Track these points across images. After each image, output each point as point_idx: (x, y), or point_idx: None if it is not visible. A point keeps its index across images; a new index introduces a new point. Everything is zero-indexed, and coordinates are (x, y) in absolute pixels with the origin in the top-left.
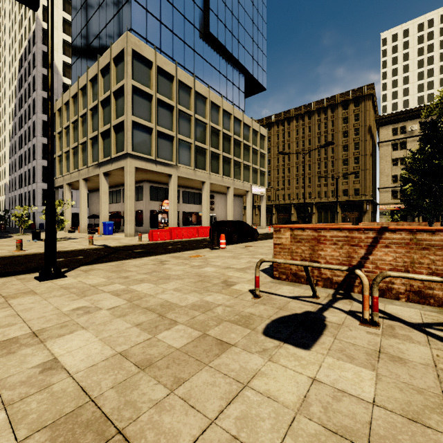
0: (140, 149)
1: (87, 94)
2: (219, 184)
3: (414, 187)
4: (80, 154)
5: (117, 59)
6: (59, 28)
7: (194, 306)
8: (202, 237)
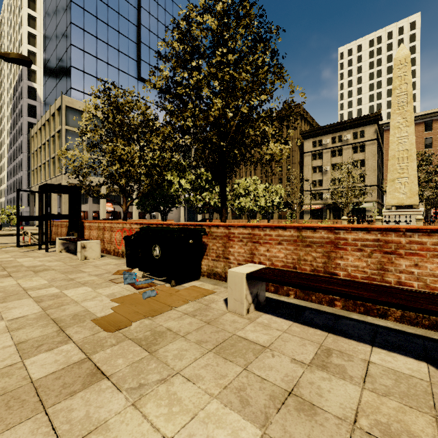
0: (73, 170)
1: (45, 130)
2: None
3: (137, 204)
4: (43, 171)
5: (59, 110)
6: (41, 66)
7: None
8: None
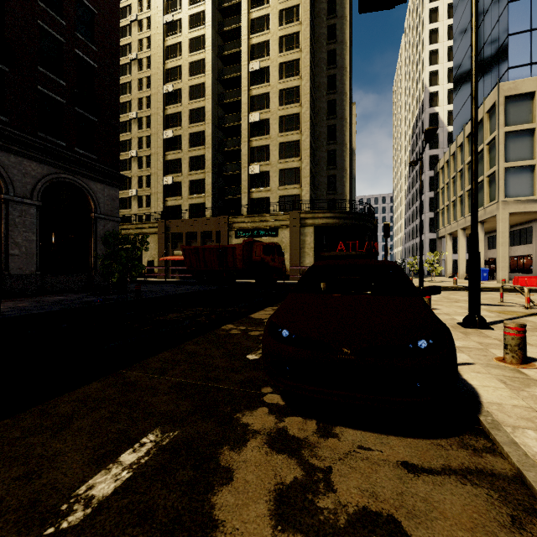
0: (516, 192)
1: (463, 151)
2: None
3: None
4: (458, 206)
5: (490, 111)
6: (443, 82)
7: (464, 300)
8: None
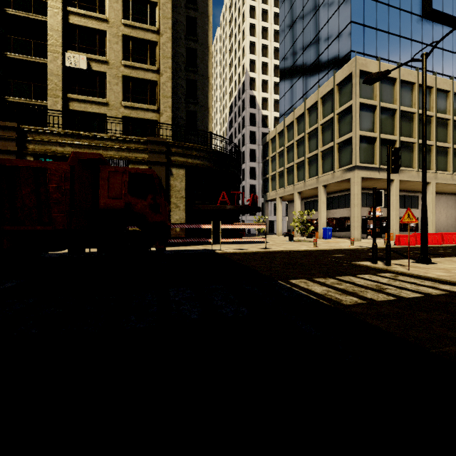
0: (364, 159)
1: (304, 121)
2: (448, 183)
3: None
4: (295, 172)
5: (340, 84)
6: (259, 72)
7: None
8: (448, 244)
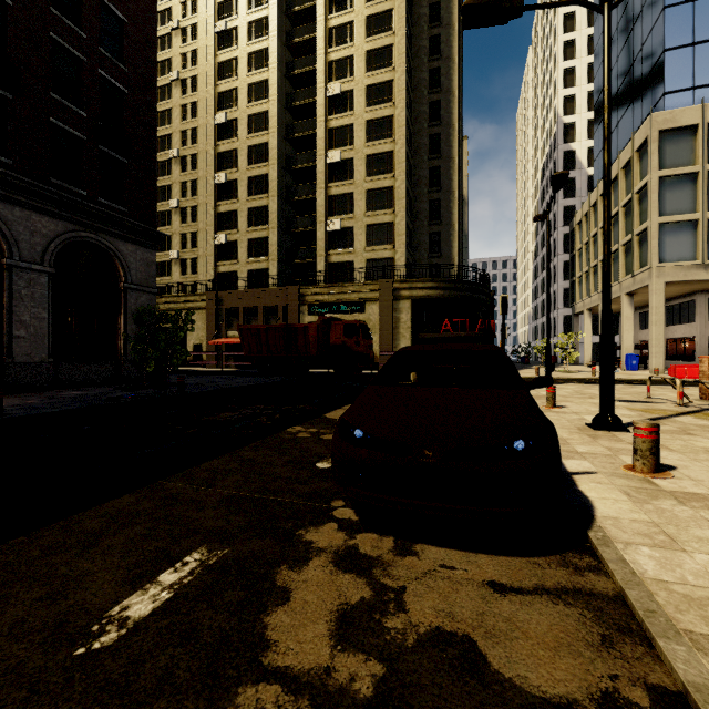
0: (673, 255)
1: None
2: None
3: None
4: (600, 273)
5: (640, 150)
6: (582, 110)
7: None
8: None
